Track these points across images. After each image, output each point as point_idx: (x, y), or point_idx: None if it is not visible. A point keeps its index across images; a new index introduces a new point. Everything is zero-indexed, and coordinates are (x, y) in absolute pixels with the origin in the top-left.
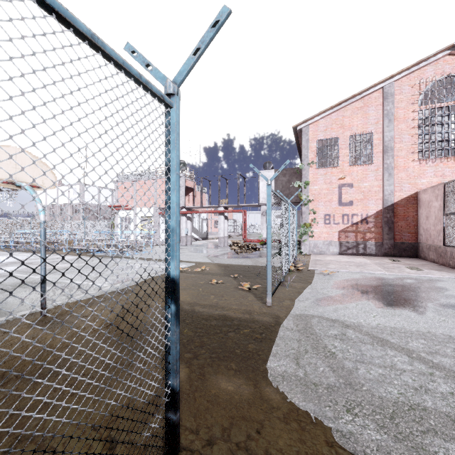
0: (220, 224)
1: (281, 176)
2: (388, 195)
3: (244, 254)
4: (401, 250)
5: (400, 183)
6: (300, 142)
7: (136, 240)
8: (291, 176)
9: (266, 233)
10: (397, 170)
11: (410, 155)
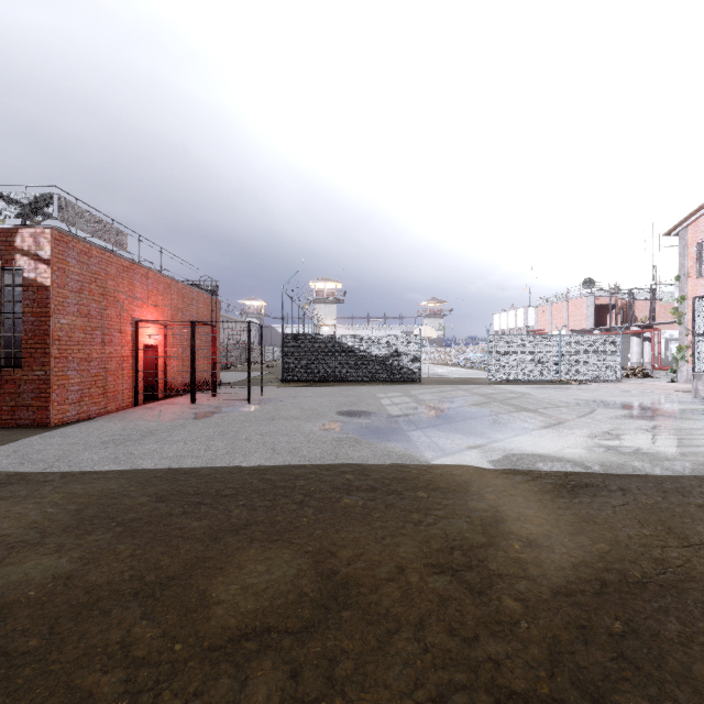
0: (632, 347)
1: None
2: None
3: None
4: None
5: None
6: None
7: None
8: None
9: None
10: None
11: None
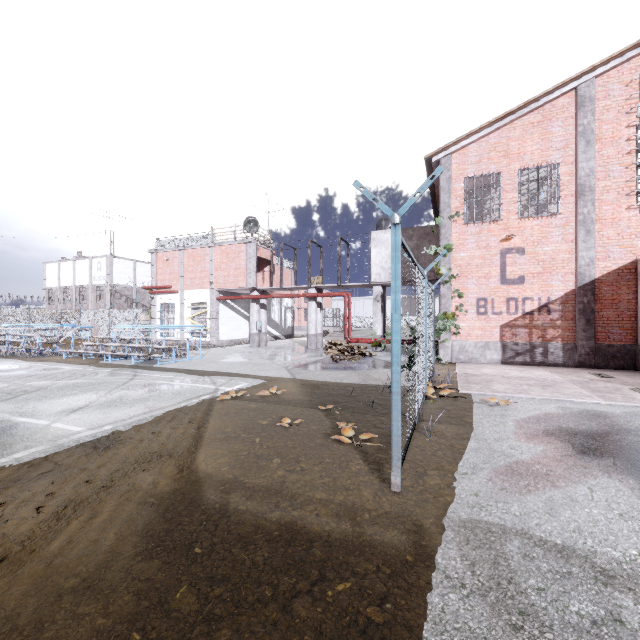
0: (311, 314)
1: (406, 240)
2: (585, 267)
3: (346, 362)
4: (607, 357)
5: (606, 245)
6: (435, 185)
7: (175, 340)
8: (421, 239)
9: (381, 329)
10: (600, 224)
11: (623, 199)
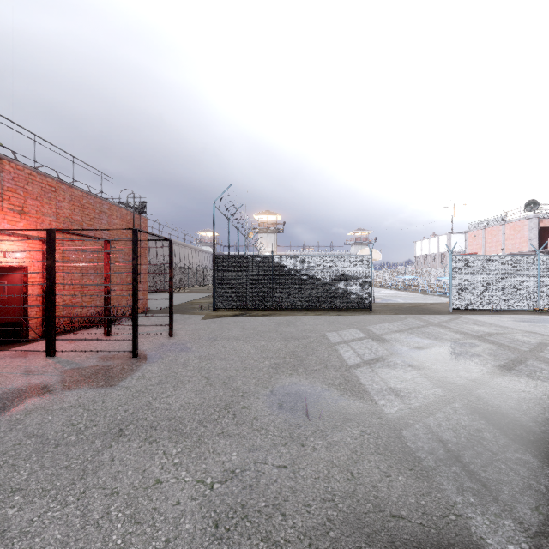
0: None
1: None
2: None
3: None
4: None
5: None
6: None
7: None
8: None
9: None
10: None
11: None
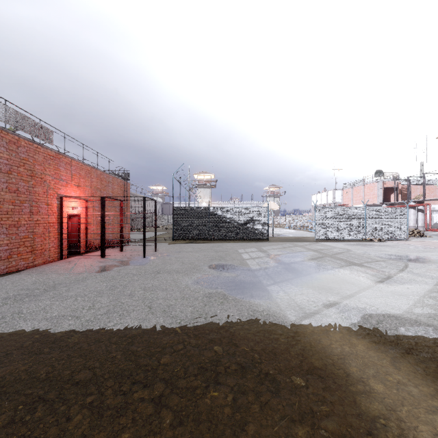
0: (410, 216)
1: None
2: None
3: None
4: None
5: None
6: None
7: None
8: None
9: None
10: None
11: None
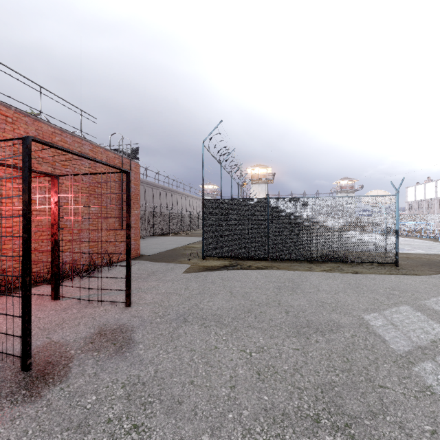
0: None
1: None
2: None
3: None
4: None
5: None
6: None
7: None
8: None
9: None
10: None
11: None
